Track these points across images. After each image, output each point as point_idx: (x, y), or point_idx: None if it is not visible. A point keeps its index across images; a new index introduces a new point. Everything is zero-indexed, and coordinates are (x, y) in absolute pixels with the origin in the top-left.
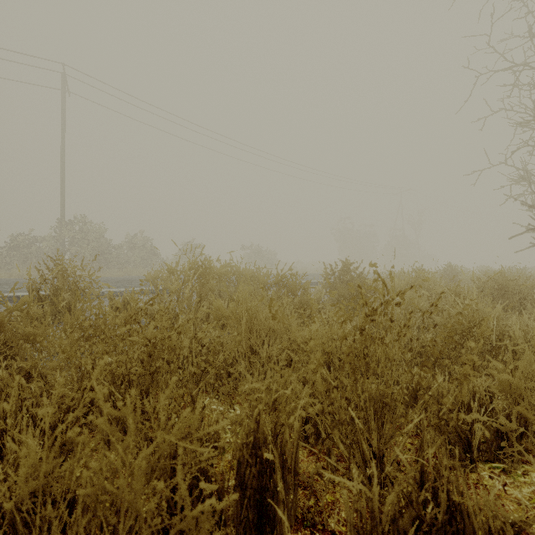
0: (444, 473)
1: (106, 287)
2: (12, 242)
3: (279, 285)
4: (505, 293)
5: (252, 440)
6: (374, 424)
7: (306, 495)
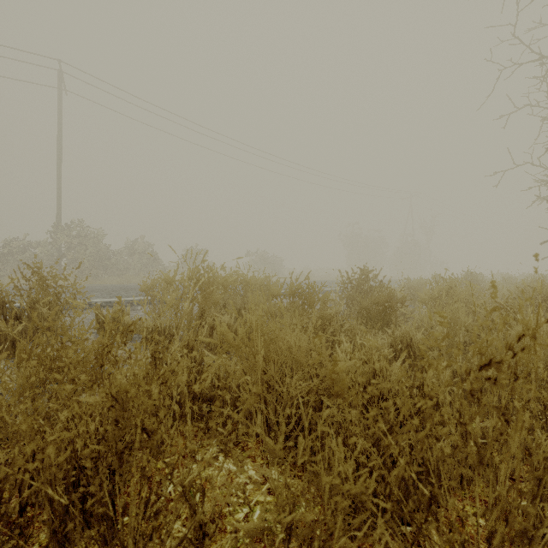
0: None
1: (100, 296)
2: (5, 248)
3: (293, 297)
4: None
5: None
6: None
7: None
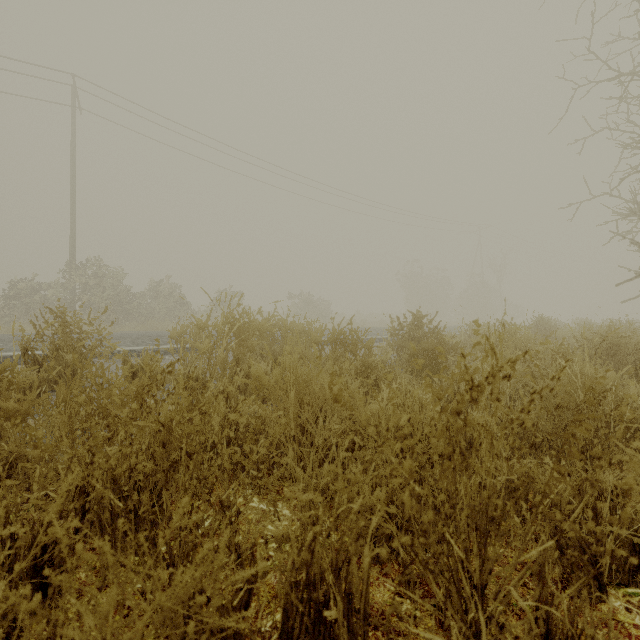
0: (587, 629)
1: (123, 344)
2: (11, 290)
3: (336, 343)
4: (616, 353)
5: (304, 576)
6: (474, 543)
7: (378, 638)
